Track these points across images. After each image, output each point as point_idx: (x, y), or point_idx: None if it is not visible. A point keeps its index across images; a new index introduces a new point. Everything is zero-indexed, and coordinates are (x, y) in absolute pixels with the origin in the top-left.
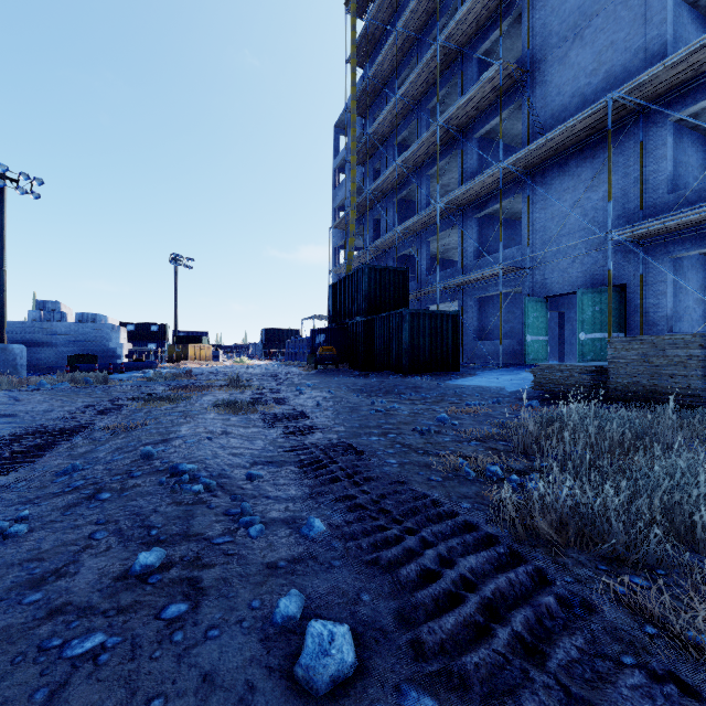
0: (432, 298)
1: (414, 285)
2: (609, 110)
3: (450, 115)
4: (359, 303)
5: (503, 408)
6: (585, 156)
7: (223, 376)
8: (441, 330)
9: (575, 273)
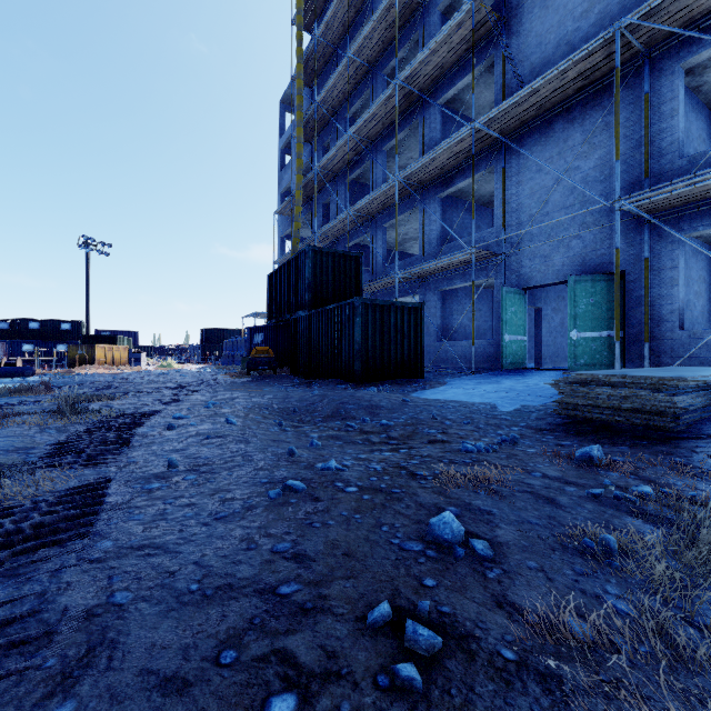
0: (390, 292)
1: (368, 277)
2: (617, 43)
3: (411, 72)
4: (301, 294)
5: (537, 461)
6: (573, 116)
7: (101, 389)
8: (403, 326)
9: (560, 258)
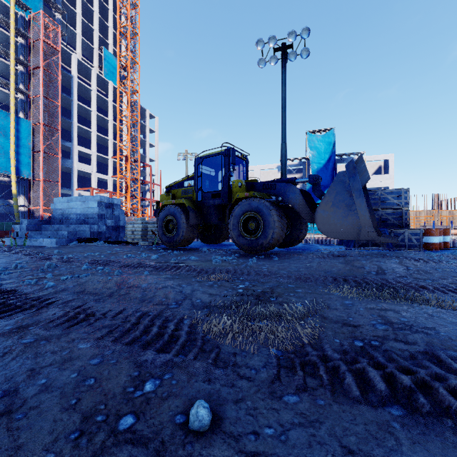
0: None
1: None
2: None
3: None
4: None
5: None
6: None
7: None
8: None
9: None
